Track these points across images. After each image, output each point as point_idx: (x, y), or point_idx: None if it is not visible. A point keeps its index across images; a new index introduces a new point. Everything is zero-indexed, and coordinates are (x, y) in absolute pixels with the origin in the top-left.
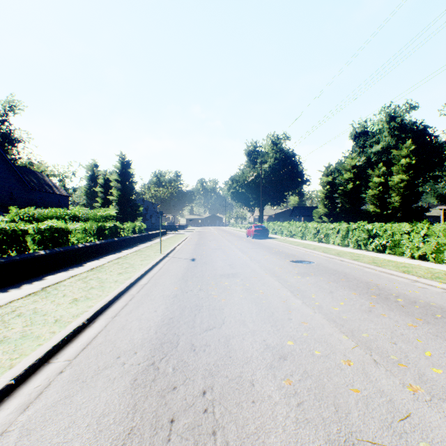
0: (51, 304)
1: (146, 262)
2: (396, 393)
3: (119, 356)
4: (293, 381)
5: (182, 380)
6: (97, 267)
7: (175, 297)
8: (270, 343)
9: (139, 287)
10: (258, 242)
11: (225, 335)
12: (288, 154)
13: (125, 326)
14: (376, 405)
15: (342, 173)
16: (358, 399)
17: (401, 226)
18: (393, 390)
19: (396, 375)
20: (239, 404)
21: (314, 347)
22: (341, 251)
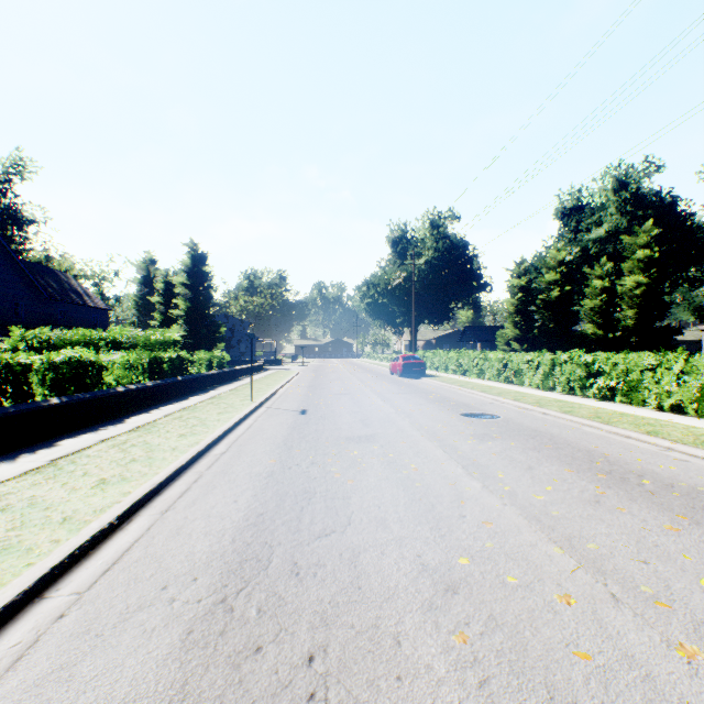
0: (60, 490)
1: (227, 416)
2: (656, 661)
3: (166, 585)
4: (469, 636)
5: (273, 632)
6: (145, 425)
7: (271, 477)
8: (428, 561)
9: (211, 459)
10: (409, 382)
11: (351, 546)
12: (456, 243)
13: (181, 529)
14: (623, 687)
15: (542, 272)
16: (589, 674)
17: (642, 358)
18: (651, 655)
19: (654, 625)
20: (373, 683)
21: (506, 569)
22: (543, 399)
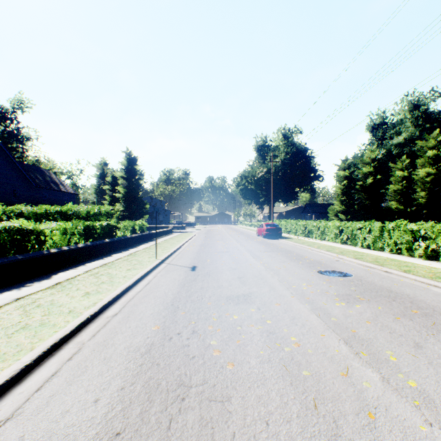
0: None
1: (132, 272)
2: None
3: None
4: None
5: None
6: (64, 282)
7: (148, 354)
8: None
9: (100, 323)
10: (271, 242)
11: None
12: (299, 148)
13: None
14: None
15: (358, 167)
16: None
17: None
18: None
19: None
20: None
21: None
22: (379, 257)
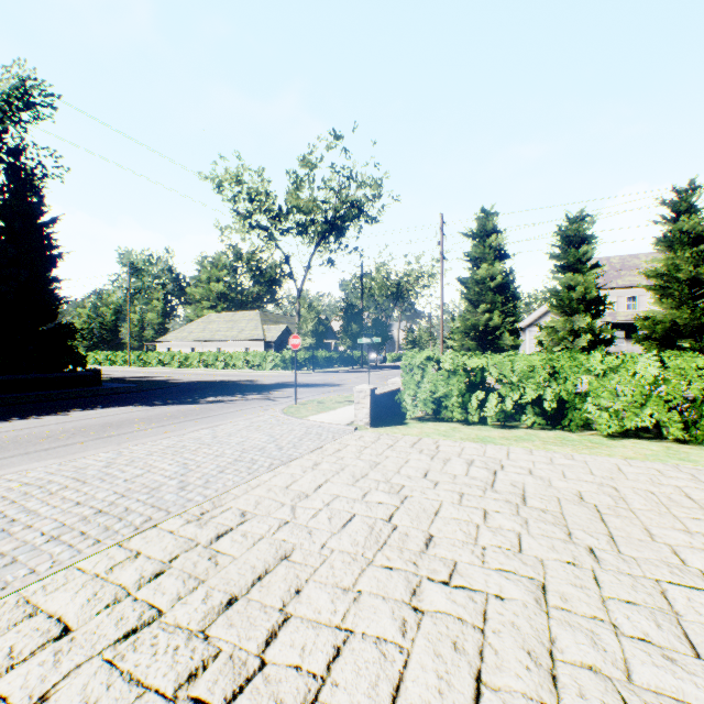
0: None
1: None
2: None
3: None
4: None
5: None
6: None
7: None
8: None
9: None
10: None
11: None
12: None
13: None
14: None
15: None
16: None
17: (106, 354)
18: None
19: None
20: None
21: None
22: None
